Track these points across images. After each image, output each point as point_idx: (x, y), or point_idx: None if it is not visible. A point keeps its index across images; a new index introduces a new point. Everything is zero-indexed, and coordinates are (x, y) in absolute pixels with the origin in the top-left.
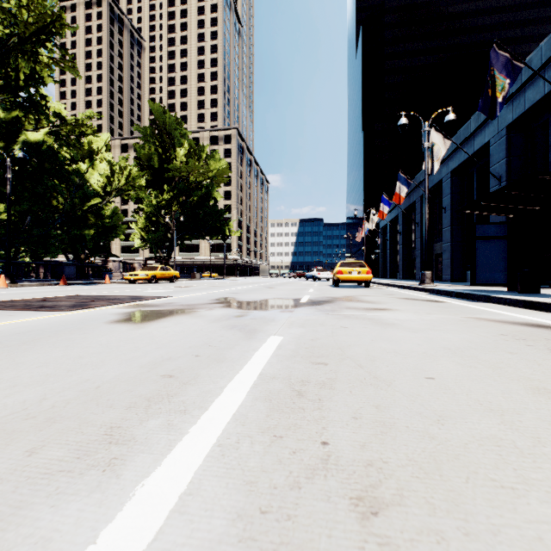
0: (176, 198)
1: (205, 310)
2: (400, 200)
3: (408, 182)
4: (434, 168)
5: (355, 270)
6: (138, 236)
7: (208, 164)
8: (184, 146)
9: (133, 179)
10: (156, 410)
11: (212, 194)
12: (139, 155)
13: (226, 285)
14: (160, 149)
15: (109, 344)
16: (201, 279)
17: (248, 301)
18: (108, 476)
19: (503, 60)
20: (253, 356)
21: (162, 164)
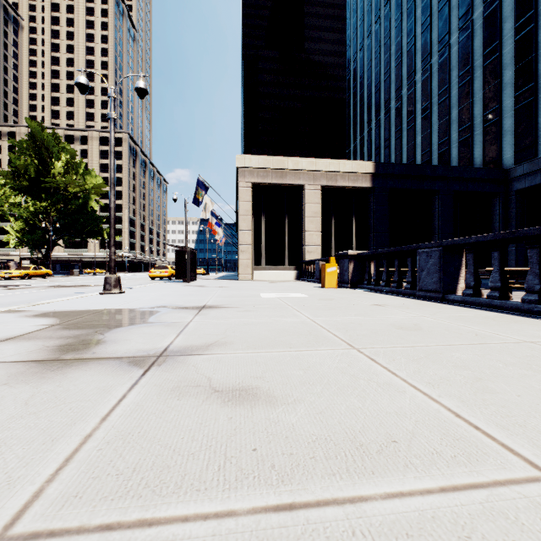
0: (54, 205)
1: (38, 288)
2: (212, 226)
3: (217, 216)
4: (206, 216)
5: (158, 271)
6: (13, 236)
7: (86, 179)
8: (63, 160)
9: (7, 197)
10: (12, 293)
11: (90, 204)
12: (14, 165)
13: (84, 280)
14: (37, 161)
15: (3, 291)
16: (80, 275)
17: (65, 286)
18: (7, 294)
19: (202, 183)
20: (34, 291)
21: (39, 173)
